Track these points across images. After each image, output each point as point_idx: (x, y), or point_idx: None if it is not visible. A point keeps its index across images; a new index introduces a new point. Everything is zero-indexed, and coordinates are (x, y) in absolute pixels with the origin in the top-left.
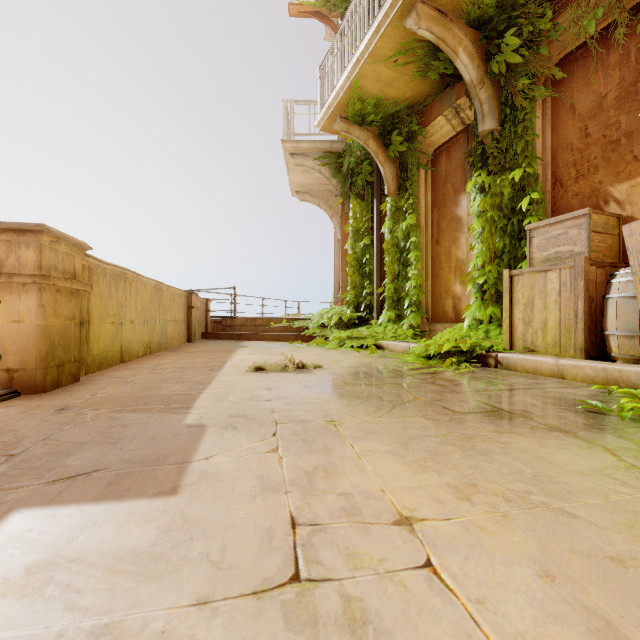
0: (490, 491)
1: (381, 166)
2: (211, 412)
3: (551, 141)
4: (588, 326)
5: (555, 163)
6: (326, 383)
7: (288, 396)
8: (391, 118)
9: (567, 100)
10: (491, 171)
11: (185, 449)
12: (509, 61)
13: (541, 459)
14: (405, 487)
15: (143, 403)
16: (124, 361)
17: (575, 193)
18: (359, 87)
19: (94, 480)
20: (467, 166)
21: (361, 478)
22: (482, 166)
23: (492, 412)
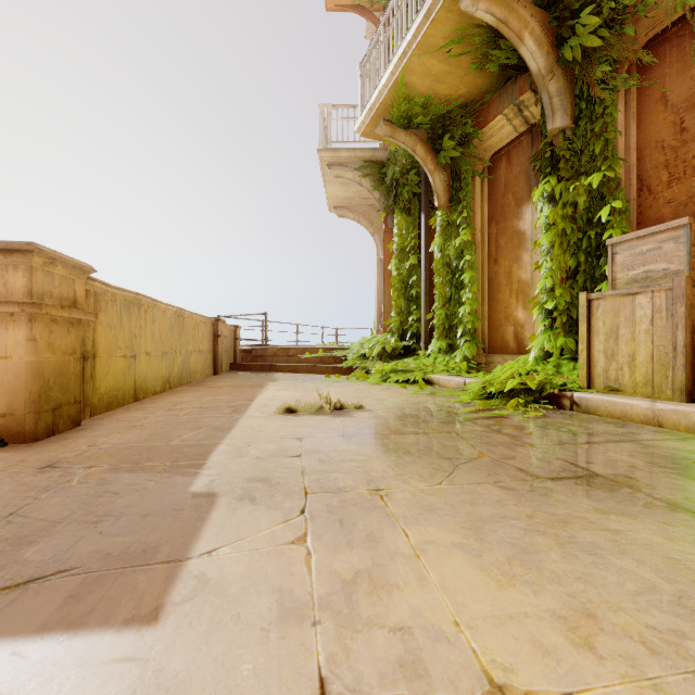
0: (620, 629)
1: (430, 175)
2: (226, 473)
3: (636, 139)
4: (690, 361)
5: (641, 165)
6: (368, 431)
7: (322, 449)
8: (442, 120)
9: (657, 89)
10: (562, 177)
11: (184, 535)
12: (585, 45)
13: (677, 564)
14: (489, 617)
15: (146, 458)
16: (138, 399)
17: (667, 200)
18: (405, 84)
19: (50, 591)
20: (531, 172)
21: (422, 596)
22: (551, 171)
23: (584, 478)
